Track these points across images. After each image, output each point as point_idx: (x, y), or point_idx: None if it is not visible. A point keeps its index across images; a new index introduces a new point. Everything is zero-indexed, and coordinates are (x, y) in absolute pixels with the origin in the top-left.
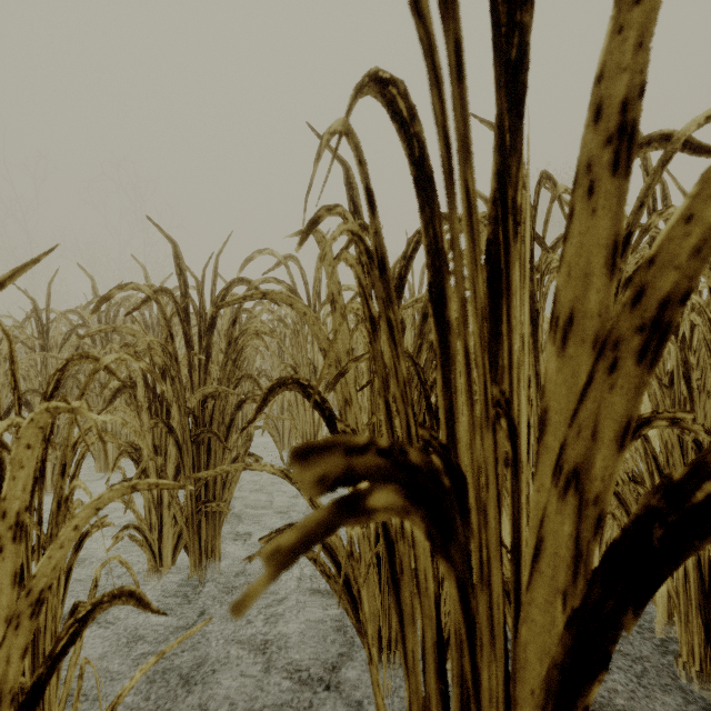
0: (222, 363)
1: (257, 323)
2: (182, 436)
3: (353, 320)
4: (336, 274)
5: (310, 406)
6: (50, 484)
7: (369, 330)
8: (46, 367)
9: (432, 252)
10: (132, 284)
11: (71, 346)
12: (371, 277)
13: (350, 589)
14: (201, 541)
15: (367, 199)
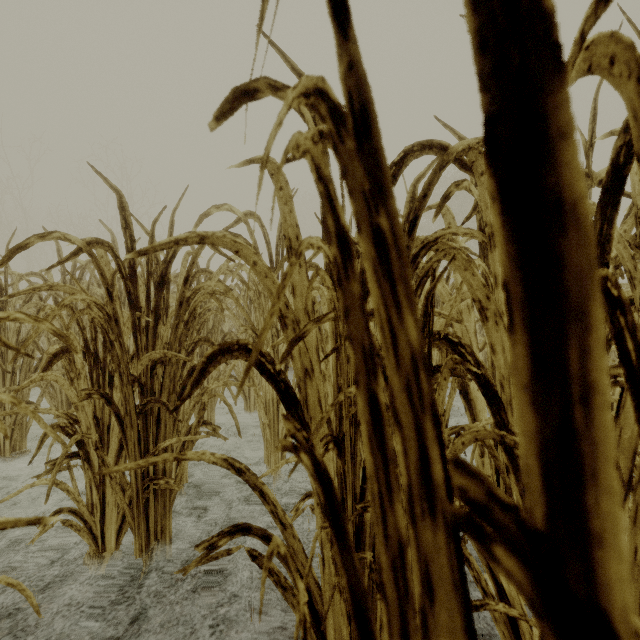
0: (173, 326)
1: (210, 282)
2: (124, 407)
3: (317, 281)
4: (293, 215)
5: (237, 392)
6: (8, 450)
7: (336, 257)
8: (4, 330)
9: (497, 37)
10: (58, 233)
11: (29, 308)
12: (340, 155)
13: (311, 602)
14: (149, 521)
15: (332, 12)
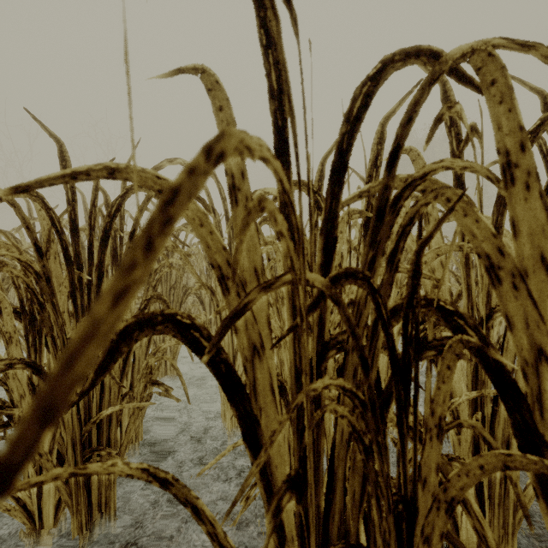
0: None
1: None
2: None
3: (273, 237)
4: None
5: None
6: None
7: None
8: None
9: None
10: None
11: None
12: None
13: None
14: (91, 494)
15: None
